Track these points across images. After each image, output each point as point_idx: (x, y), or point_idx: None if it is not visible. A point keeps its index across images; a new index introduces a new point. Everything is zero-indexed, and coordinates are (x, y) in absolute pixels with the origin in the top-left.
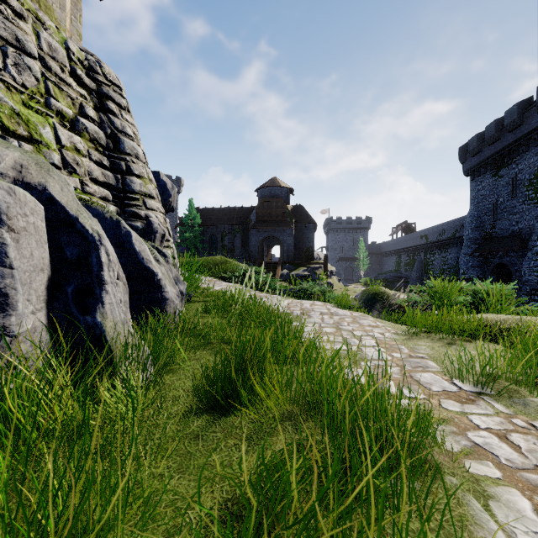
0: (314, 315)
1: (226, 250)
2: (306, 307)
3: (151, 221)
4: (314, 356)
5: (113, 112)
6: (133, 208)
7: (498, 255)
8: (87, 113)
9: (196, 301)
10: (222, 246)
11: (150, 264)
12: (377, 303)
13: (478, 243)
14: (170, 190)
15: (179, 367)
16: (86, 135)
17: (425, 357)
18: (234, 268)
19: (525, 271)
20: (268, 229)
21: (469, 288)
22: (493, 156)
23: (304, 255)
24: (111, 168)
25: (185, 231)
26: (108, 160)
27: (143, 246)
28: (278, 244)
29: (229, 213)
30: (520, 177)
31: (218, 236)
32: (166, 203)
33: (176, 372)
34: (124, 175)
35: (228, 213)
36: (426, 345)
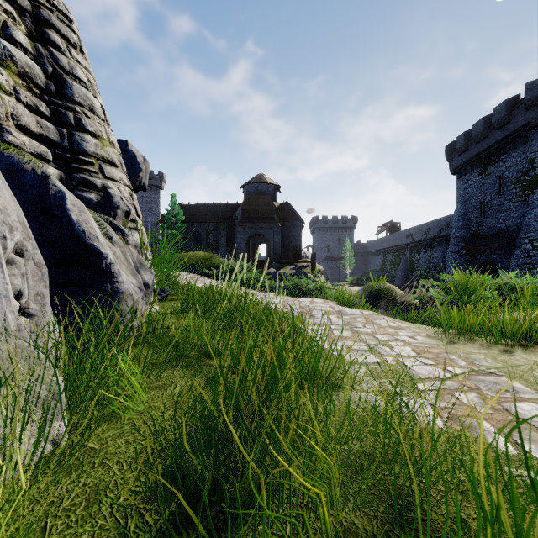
0: (318, 315)
1: (211, 248)
2: (305, 305)
3: (110, 193)
4: (341, 374)
5: (56, 45)
6: (84, 174)
7: (485, 253)
8: (15, 36)
9: (174, 299)
10: (206, 244)
11: (94, 241)
12: (381, 300)
13: (465, 241)
14: (140, 163)
15: (120, 412)
16: (11, 66)
17: (498, 373)
18: (219, 264)
19: (513, 269)
20: (254, 227)
21: (490, 282)
22: (481, 154)
23: (291, 253)
24: (53, 119)
25: (167, 228)
26: (47, 107)
27: (85, 215)
28: (264, 242)
29: (214, 209)
30: (508, 175)
31: (203, 234)
32: (135, 179)
33: (116, 418)
34: (73, 130)
35: (212, 209)
36: (481, 353)
